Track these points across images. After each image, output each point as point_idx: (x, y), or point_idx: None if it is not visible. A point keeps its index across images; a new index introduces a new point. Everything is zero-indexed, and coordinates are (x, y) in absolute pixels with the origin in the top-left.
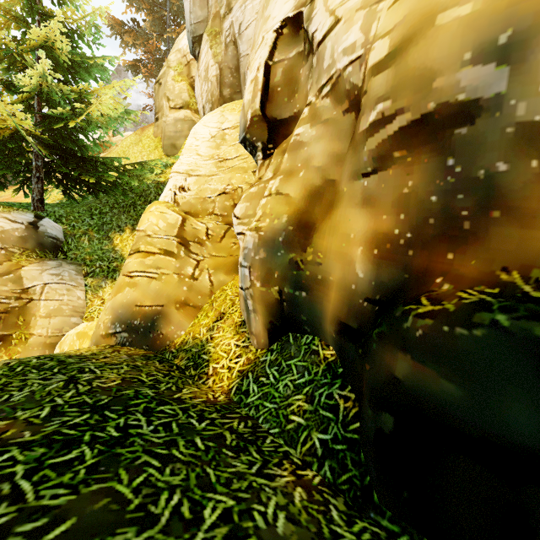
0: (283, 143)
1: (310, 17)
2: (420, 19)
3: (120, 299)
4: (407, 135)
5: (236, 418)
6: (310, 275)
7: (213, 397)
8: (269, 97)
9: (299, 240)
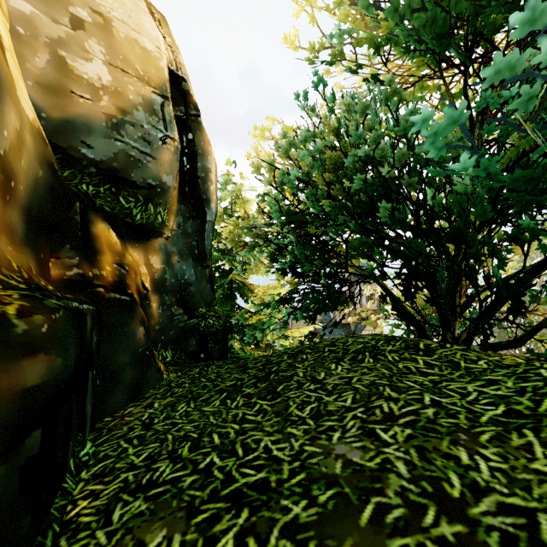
0: None
1: None
2: None
3: None
4: None
5: None
6: None
7: None
8: None
9: None
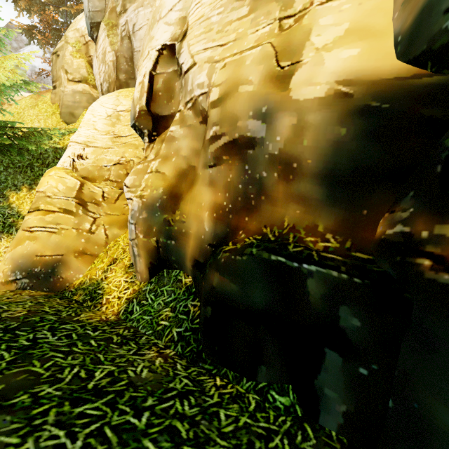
0: (163, 134)
1: (180, 52)
2: (232, 85)
3: (20, 251)
4: (228, 148)
5: (122, 328)
6: (178, 229)
7: (105, 318)
8: (153, 98)
9: (170, 206)
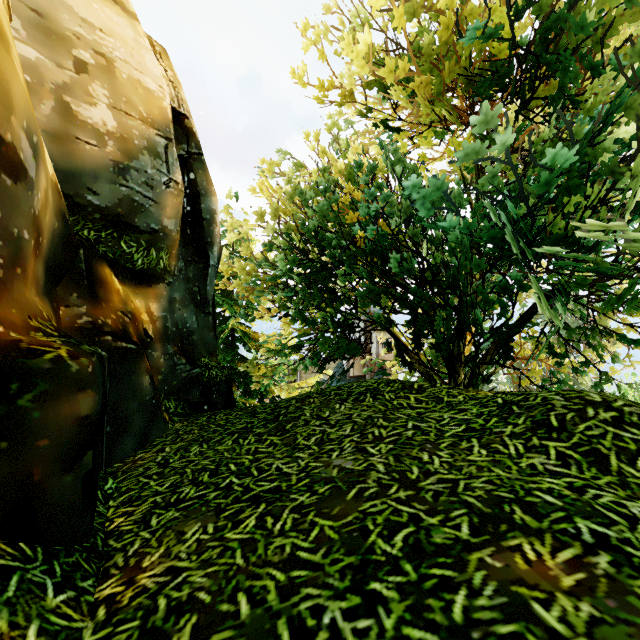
0: None
1: None
2: None
3: None
4: None
5: None
6: None
7: None
8: None
9: None
